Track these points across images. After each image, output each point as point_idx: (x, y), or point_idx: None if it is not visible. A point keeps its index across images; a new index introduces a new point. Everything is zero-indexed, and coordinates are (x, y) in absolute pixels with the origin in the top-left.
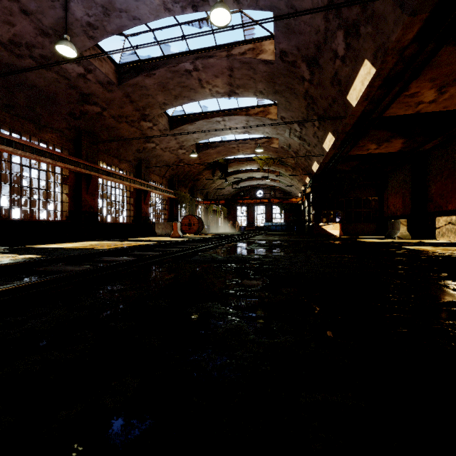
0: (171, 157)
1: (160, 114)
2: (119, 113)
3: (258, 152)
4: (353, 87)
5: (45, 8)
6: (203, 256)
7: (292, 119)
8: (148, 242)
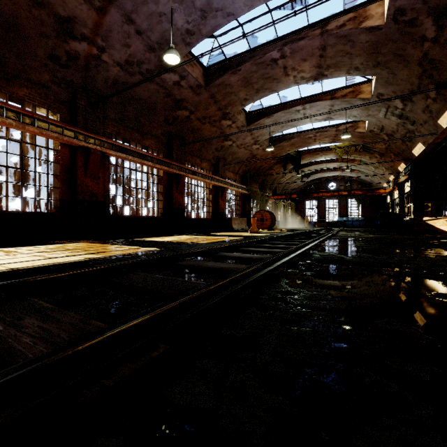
0: (245, 154)
1: (239, 111)
2: (203, 115)
3: (337, 140)
4: None
5: (154, 24)
6: (322, 254)
7: (393, 94)
8: (235, 237)
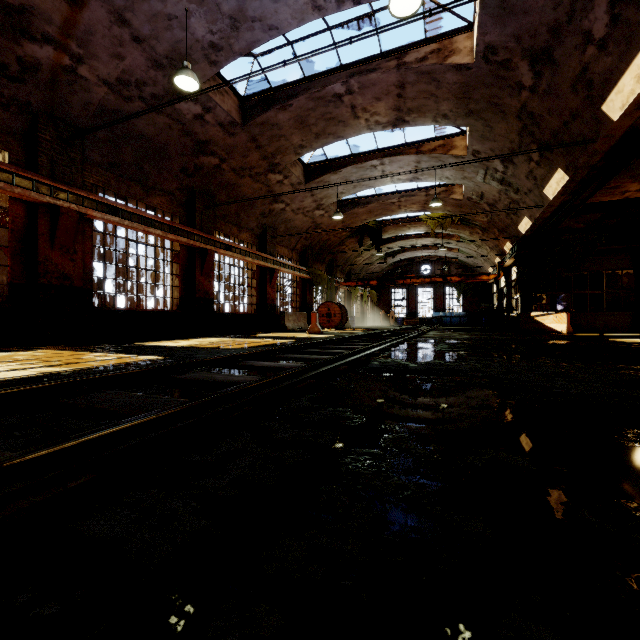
0: (304, 222)
1: (293, 162)
2: (241, 164)
3: (429, 208)
4: (618, 88)
5: (160, 30)
6: (383, 362)
7: (492, 153)
8: (283, 340)
